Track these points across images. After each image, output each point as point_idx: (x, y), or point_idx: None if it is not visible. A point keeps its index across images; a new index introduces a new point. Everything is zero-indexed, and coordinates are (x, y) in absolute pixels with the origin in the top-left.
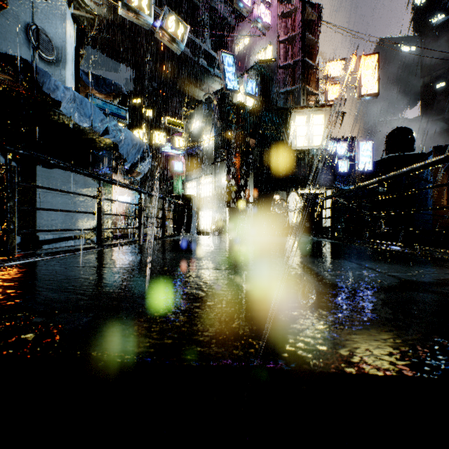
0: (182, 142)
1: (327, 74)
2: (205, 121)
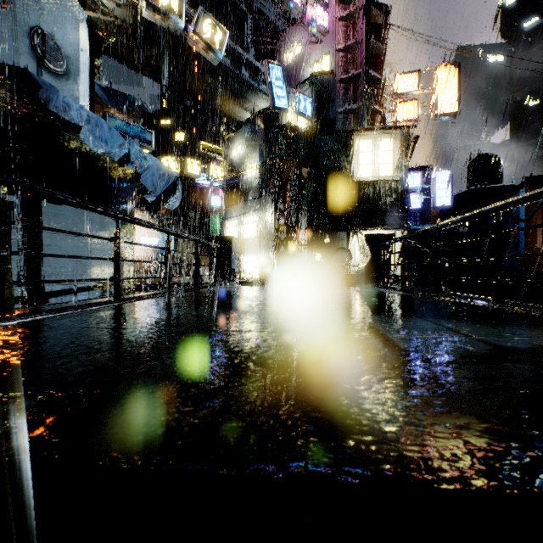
0: (221, 172)
1: (397, 89)
2: (248, 147)
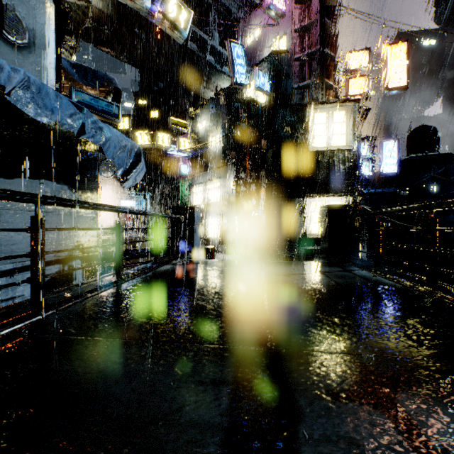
0: (188, 144)
1: (348, 66)
2: (212, 121)
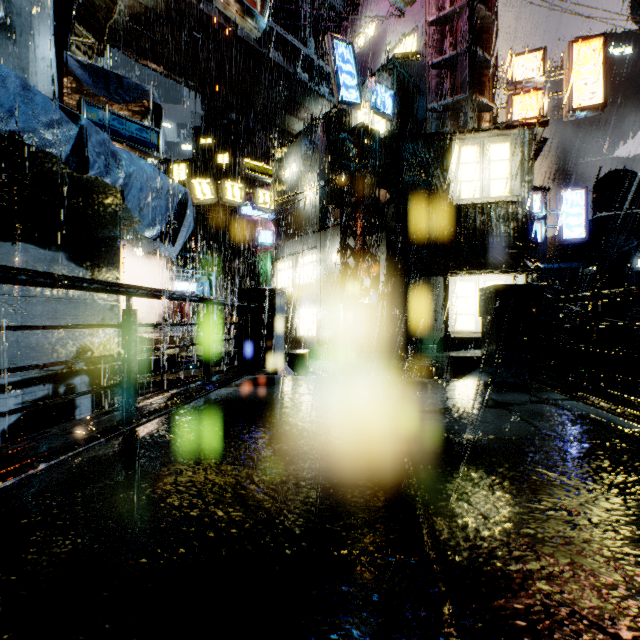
0: (270, 199)
1: (512, 76)
2: (305, 164)
